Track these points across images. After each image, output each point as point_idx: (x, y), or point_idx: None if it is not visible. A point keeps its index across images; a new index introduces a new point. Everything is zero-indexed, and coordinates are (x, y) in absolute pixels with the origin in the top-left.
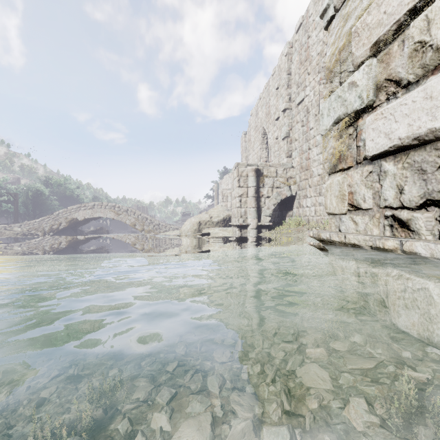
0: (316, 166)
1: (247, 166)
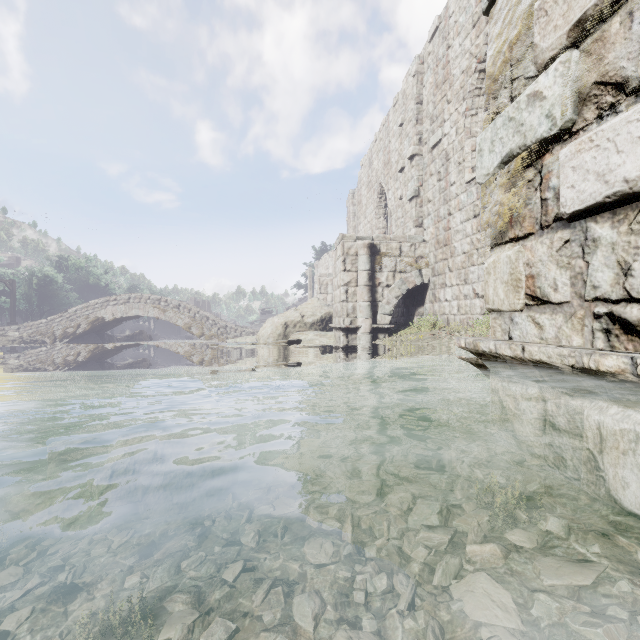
0: (460, 239)
1: (357, 240)
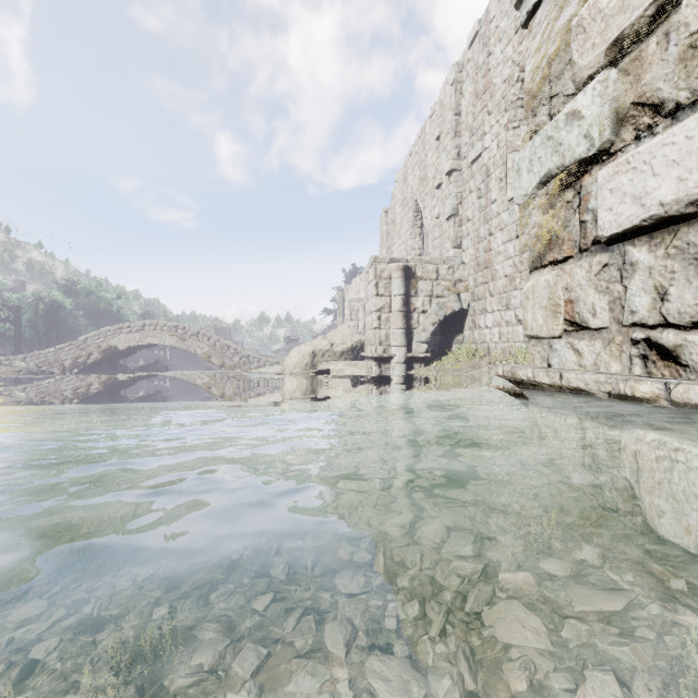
0: (501, 261)
1: (391, 262)
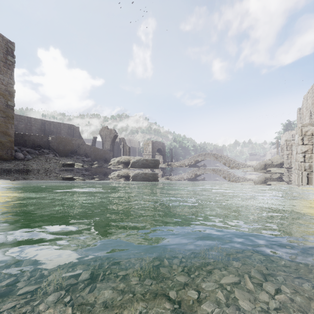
0: None
1: (292, 141)
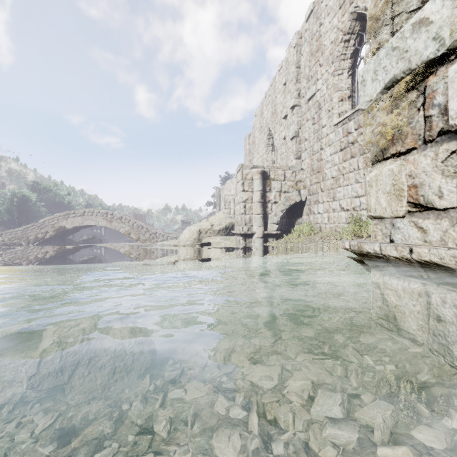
0: (329, 167)
1: (252, 168)
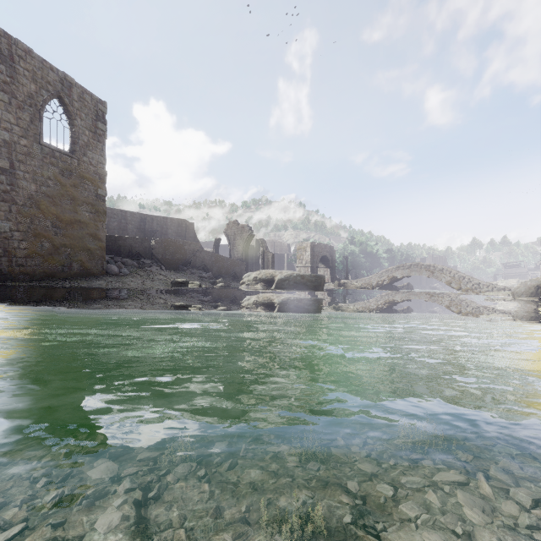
0: None
1: None
